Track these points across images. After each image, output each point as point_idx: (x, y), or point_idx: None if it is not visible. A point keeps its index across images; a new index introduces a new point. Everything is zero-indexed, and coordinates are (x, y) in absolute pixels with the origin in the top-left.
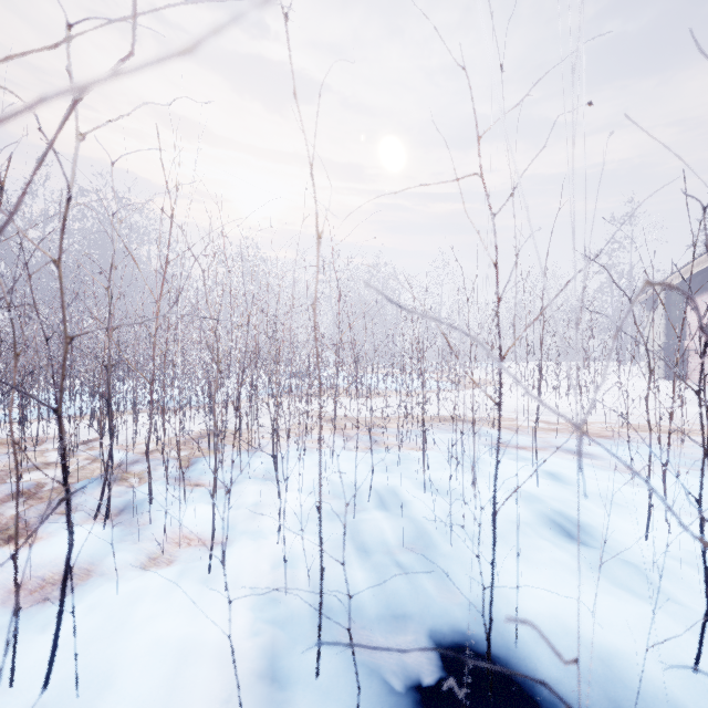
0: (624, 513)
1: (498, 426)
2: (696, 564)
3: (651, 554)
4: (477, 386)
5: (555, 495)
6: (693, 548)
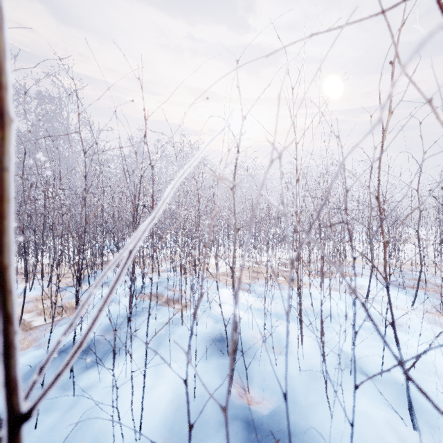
0: None
1: None
2: None
3: None
4: None
5: None
6: None
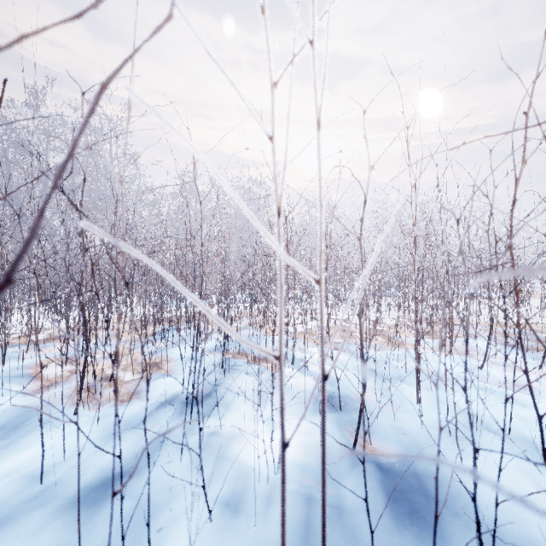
0: None
1: None
2: None
3: None
4: None
5: None
6: None
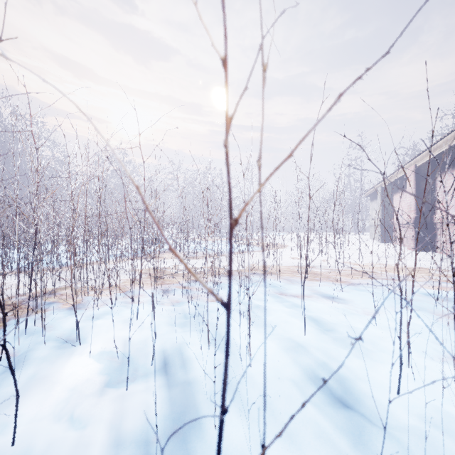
0: (375, 362)
1: (226, 343)
2: (450, 431)
3: (406, 418)
4: (191, 273)
5: (319, 344)
6: (438, 402)
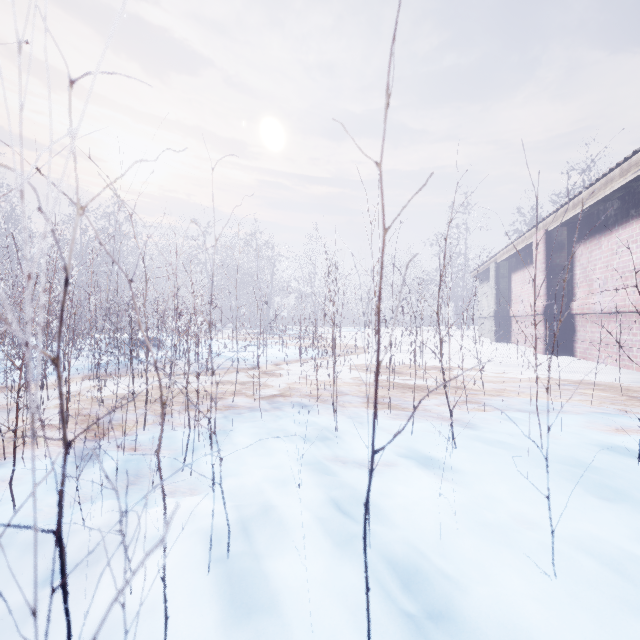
0: None
1: None
2: None
3: None
4: None
5: None
6: None
